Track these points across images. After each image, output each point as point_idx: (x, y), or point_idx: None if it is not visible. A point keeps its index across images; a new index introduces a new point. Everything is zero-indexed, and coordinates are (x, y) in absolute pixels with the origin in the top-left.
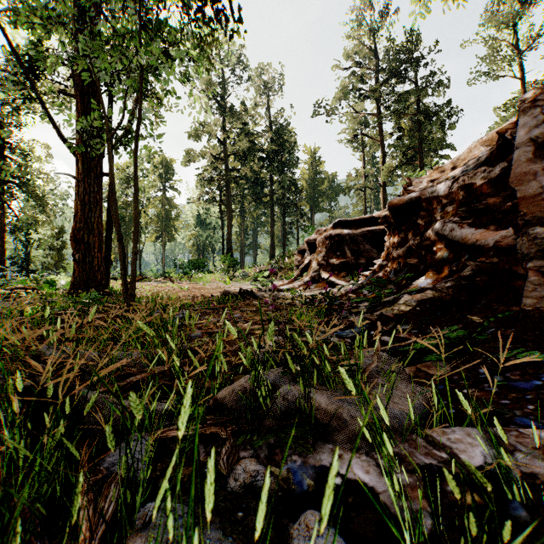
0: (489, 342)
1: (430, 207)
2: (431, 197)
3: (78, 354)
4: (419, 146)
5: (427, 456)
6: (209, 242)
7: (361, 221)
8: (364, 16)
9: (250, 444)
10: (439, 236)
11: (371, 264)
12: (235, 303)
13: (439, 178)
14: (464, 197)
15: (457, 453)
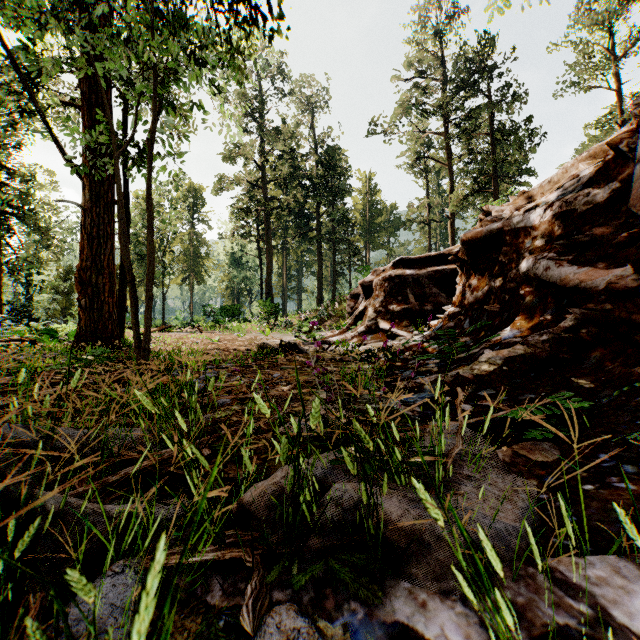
0: (607, 416)
1: (515, 241)
2: (517, 229)
3: (40, 443)
4: (494, 171)
5: (559, 608)
6: (245, 285)
7: (427, 259)
8: (428, 17)
9: (287, 582)
10: (527, 277)
11: (439, 311)
12: (275, 358)
13: (526, 205)
14: (561, 228)
15: (605, 605)
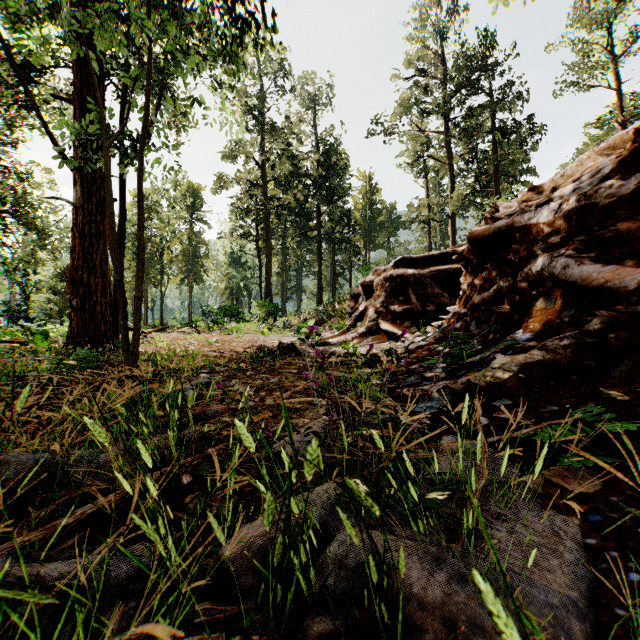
0: None
1: (526, 239)
2: (528, 225)
3: None
4: (495, 170)
5: None
6: (245, 285)
7: (429, 258)
8: (429, 15)
9: None
10: (541, 276)
11: (442, 312)
12: (273, 361)
13: (537, 200)
14: (579, 223)
15: None
